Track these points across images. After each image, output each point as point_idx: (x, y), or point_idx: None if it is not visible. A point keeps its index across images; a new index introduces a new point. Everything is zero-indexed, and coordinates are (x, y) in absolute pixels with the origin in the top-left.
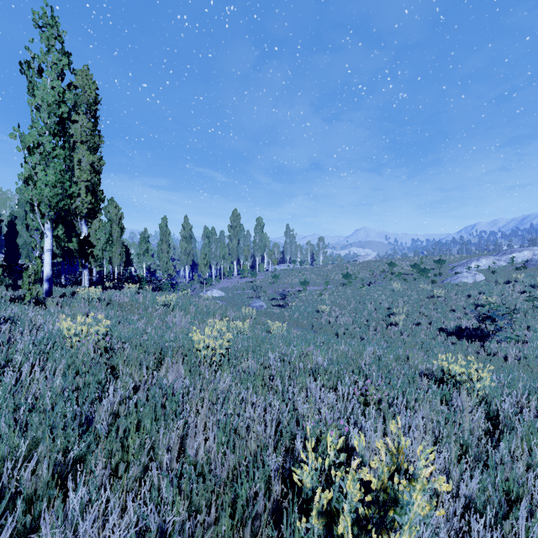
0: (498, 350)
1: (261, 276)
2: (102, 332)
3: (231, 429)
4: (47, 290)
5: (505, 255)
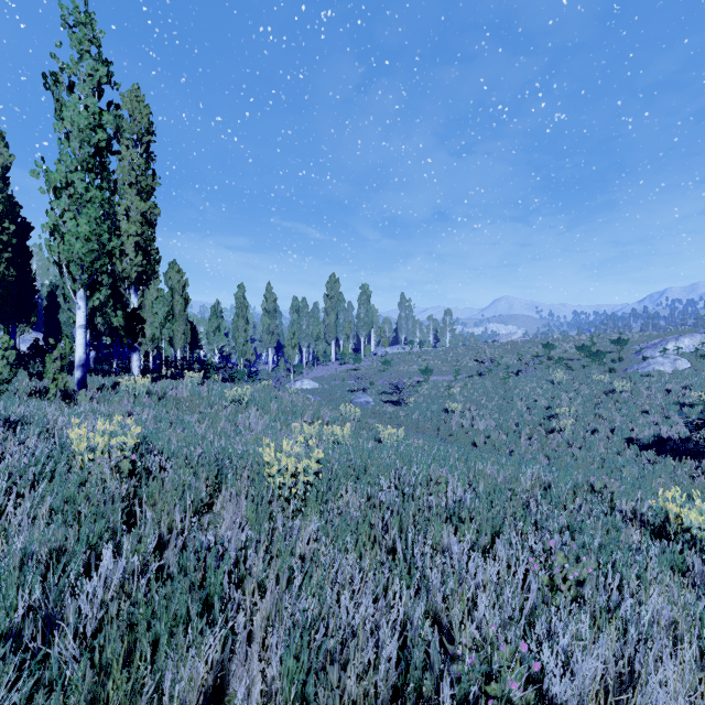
0: None
1: (366, 361)
2: (130, 445)
3: (313, 649)
4: (79, 380)
5: None
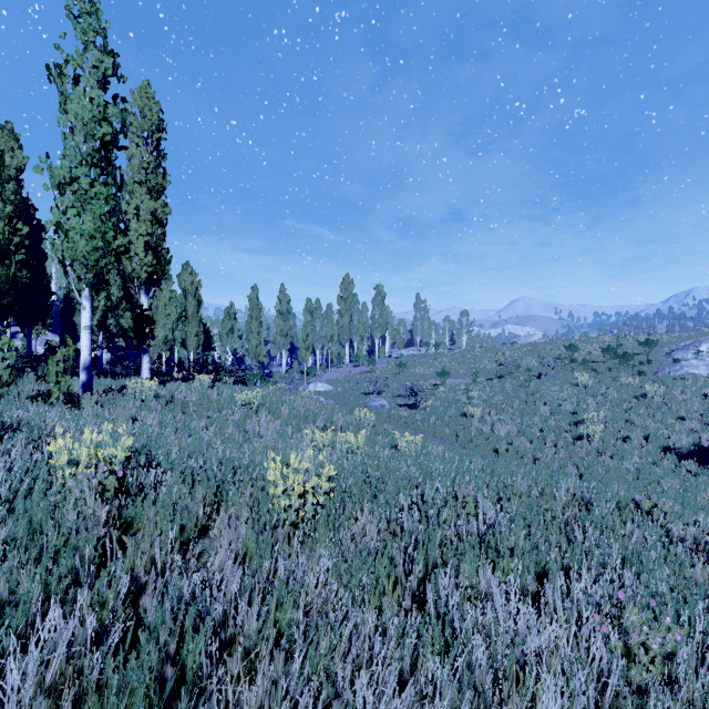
0: None
1: (381, 364)
2: (119, 458)
3: None
4: (84, 383)
5: None
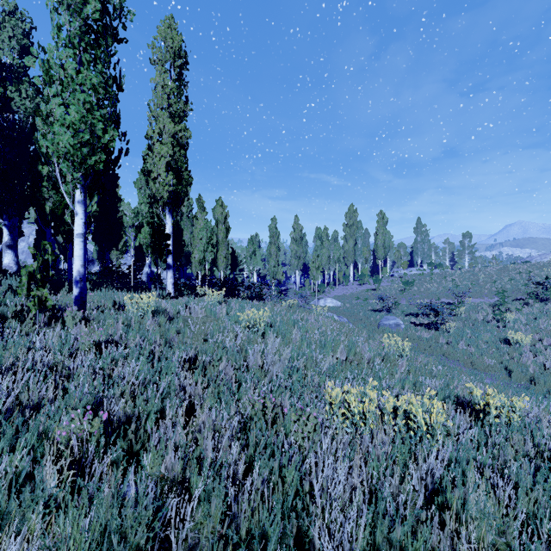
0: None
1: (385, 282)
2: None
3: None
4: (76, 297)
5: None
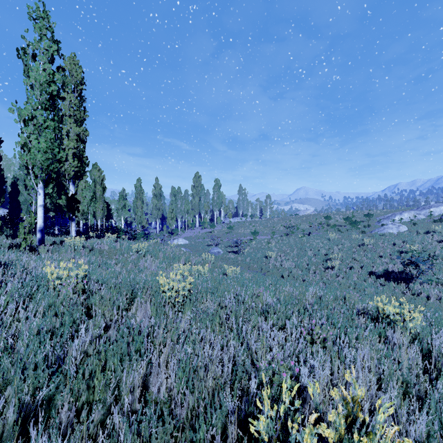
0: (422, 290)
1: (218, 227)
2: (81, 276)
3: (191, 368)
4: (40, 239)
5: (424, 209)
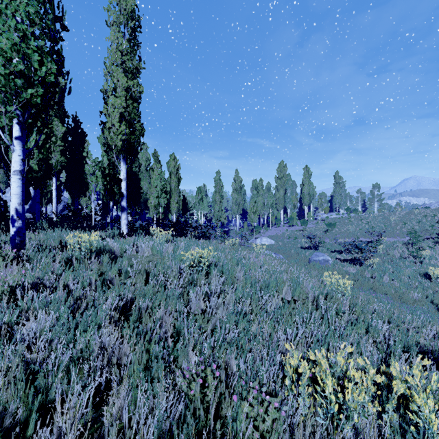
0: None
1: (310, 224)
2: None
3: None
4: (13, 236)
5: None
